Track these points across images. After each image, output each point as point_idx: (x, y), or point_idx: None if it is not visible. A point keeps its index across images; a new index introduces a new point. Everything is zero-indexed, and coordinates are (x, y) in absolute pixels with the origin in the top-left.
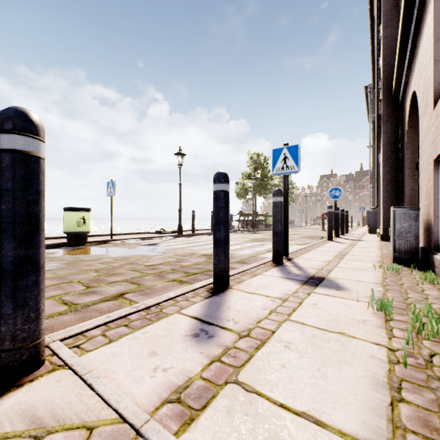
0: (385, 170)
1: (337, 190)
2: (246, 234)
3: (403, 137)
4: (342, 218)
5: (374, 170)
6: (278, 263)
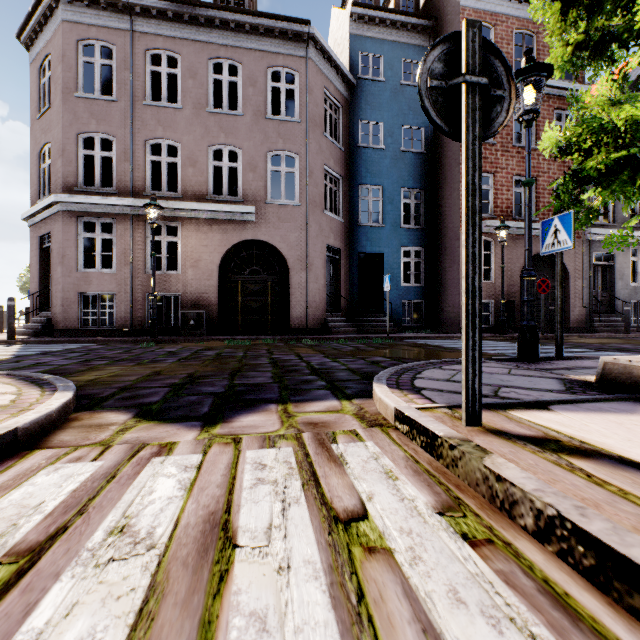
0: None
1: None
2: None
3: None
4: None
5: None
6: None
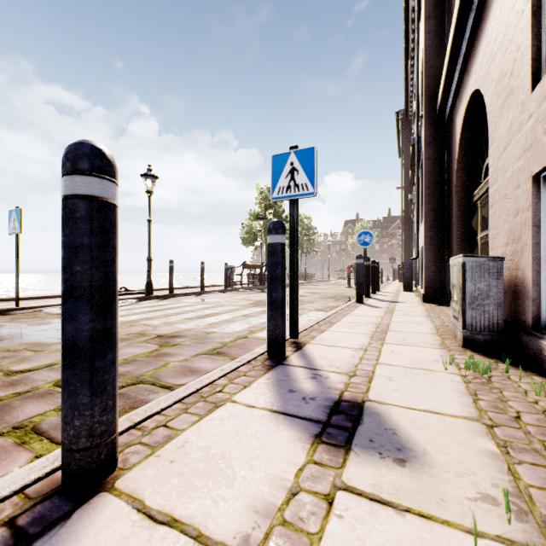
0: (428, 209)
1: (368, 234)
2: (250, 293)
3: (450, 165)
4: (372, 271)
5: (406, 213)
6: (277, 359)
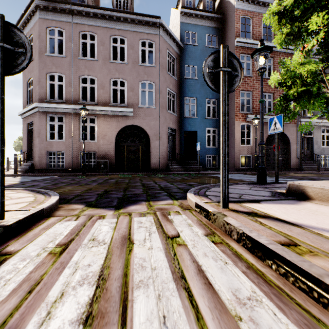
0: None
1: None
2: None
3: None
4: None
5: None
6: None
